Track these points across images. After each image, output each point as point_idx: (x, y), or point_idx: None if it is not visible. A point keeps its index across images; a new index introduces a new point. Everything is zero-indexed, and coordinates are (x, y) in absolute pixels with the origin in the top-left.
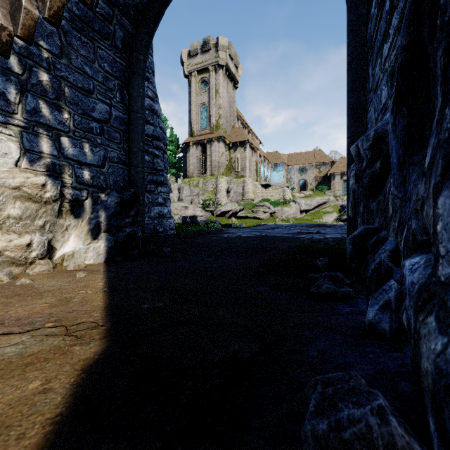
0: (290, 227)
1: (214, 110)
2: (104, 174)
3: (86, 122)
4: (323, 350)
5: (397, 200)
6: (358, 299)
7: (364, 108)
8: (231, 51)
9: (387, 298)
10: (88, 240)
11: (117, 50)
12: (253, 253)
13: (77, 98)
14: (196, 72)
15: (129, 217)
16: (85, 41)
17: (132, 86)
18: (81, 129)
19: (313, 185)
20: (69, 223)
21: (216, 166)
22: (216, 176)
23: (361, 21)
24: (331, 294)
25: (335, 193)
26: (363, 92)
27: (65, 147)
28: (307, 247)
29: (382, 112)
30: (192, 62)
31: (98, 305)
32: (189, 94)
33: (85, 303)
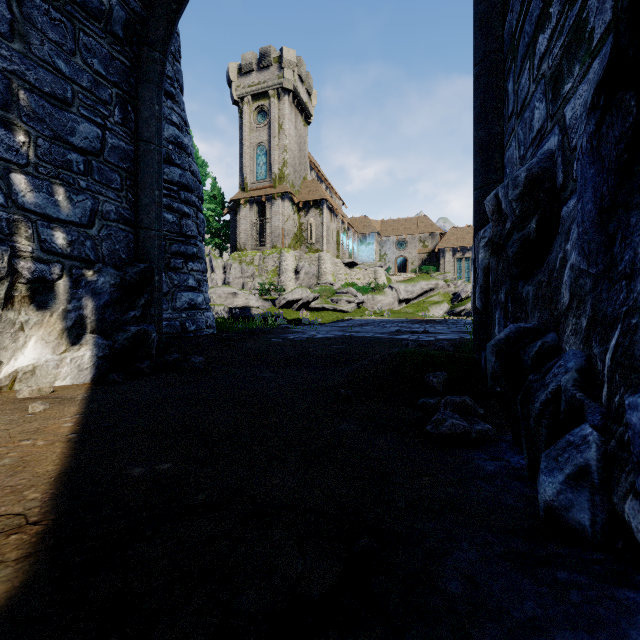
0: (386, 323)
1: (276, 154)
2: (92, 239)
3: (60, 152)
4: (471, 576)
5: (586, 279)
6: (502, 442)
7: (499, 145)
8: (301, 70)
9: (581, 461)
10: (62, 345)
11: (116, 40)
12: (333, 363)
13: (43, 111)
14: (250, 96)
15: (136, 309)
16: (57, 18)
17: (141, 100)
18: (49, 162)
19: (415, 264)
20: (26, 319)
21: (280, 236)
22: (279, 250)
23: (494, 13)
24: (459, 435)
25: (445, 275)
26: (498, 121)
27: (20, 190)
28: (415, 354)
29: (534, 143)
30: (244, 83)
31: (44, 472)
32: (240, 129)
33: (21, 468)
